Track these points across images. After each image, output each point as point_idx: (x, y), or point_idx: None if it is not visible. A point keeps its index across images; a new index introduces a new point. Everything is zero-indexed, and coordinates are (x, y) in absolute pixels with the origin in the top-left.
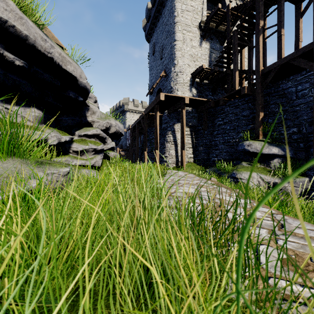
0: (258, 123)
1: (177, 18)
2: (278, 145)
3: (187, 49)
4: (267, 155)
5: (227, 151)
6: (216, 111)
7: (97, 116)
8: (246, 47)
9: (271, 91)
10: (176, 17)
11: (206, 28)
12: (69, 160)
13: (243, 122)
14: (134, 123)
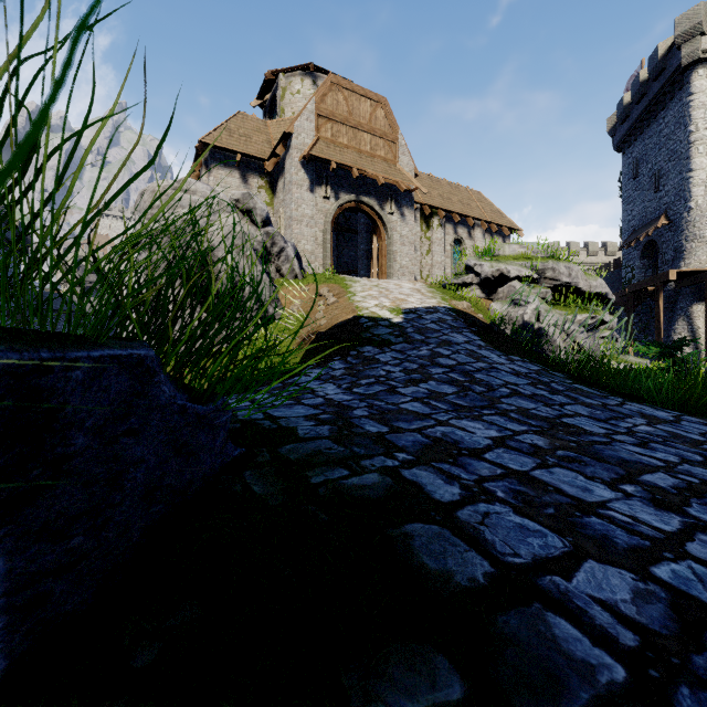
0: None
1: (695, 136)
2: None
3: None
4: None
5: None
6: None
7: None
8: None
9: None
10: (694, 134)
11: None
12: None
13: None
14: None
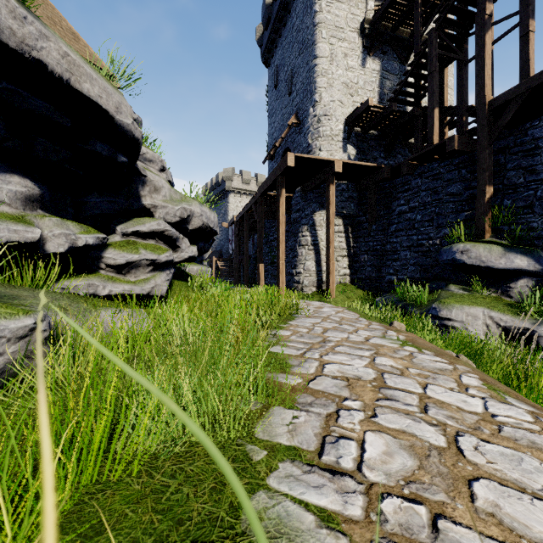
0: (482, 207)
1: (319, 16)
2: (528, 252)
3: (338, 73)
4: (502, 271)
5: (417, 263)
6: (393, 187)
7: (163, 195)
8: (450, 67)
9: (509, 145)
10: (318, 14)
11: (374, 32)
12: (97, 284)
13: (449, 206)
14: (241, 212)
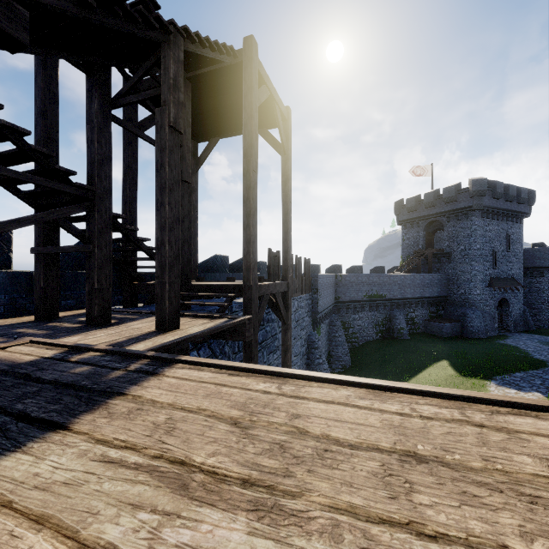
0: None
1: None
2: None
3: None
4: None
5: None
6: None
7: None
8: None
9: None
10: None
11: None
12: None
13: None
14: None
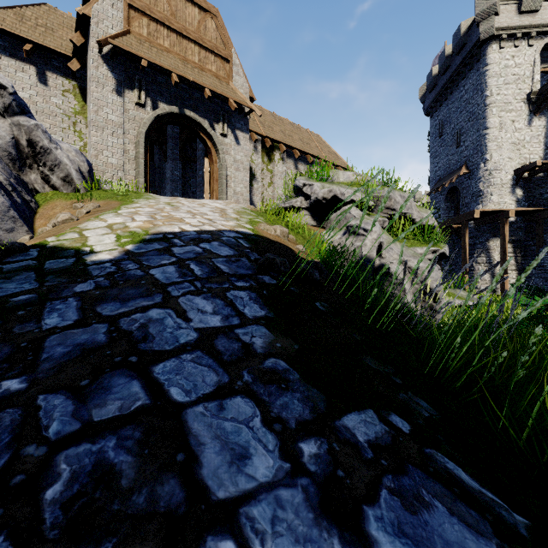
0: None
1: (490, 99)
2: None
3: (507, 137)
4: None
5: None
6: None
7: None
8: None
9: None
10: (489, 98)
11: (540, 100)
12: None
13: None
14: None
